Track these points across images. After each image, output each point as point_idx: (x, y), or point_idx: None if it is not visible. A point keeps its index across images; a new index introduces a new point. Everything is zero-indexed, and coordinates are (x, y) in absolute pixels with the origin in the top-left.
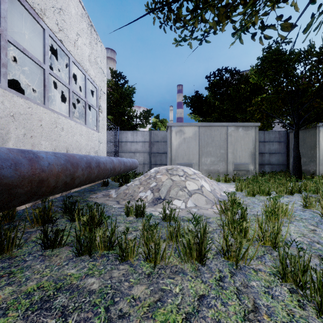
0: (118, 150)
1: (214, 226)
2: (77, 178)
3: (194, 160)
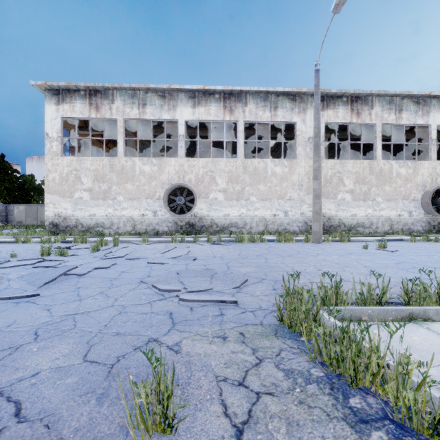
0: (8, 214)
1: None
2: None
3: (24, 219)
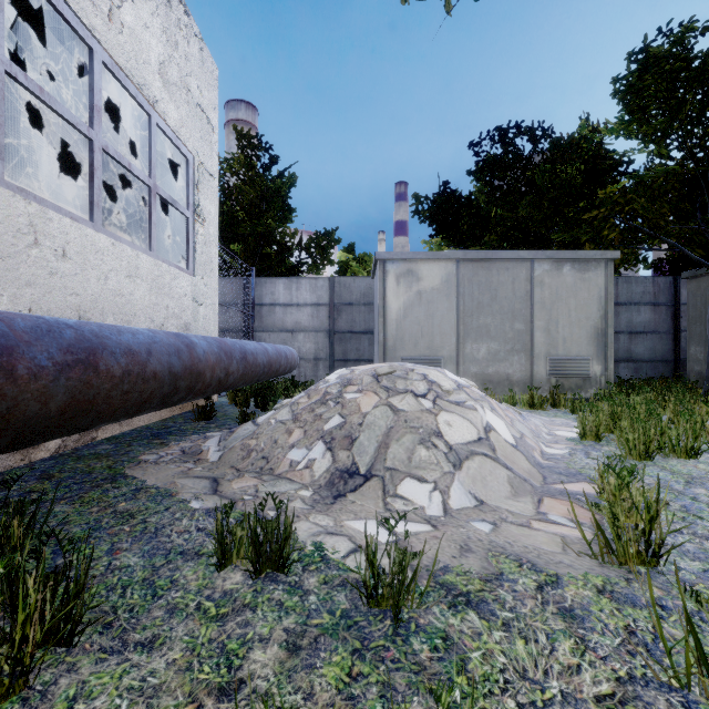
0: (254, 326)
1: (609, 648)
2: None
3: (444, 350)
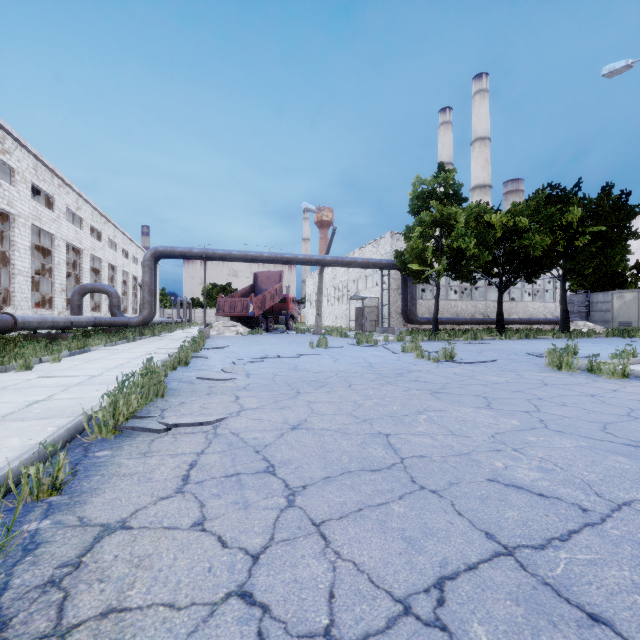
0: (589, 310)
1: None
2: (522, 322)
3: (633, 318)
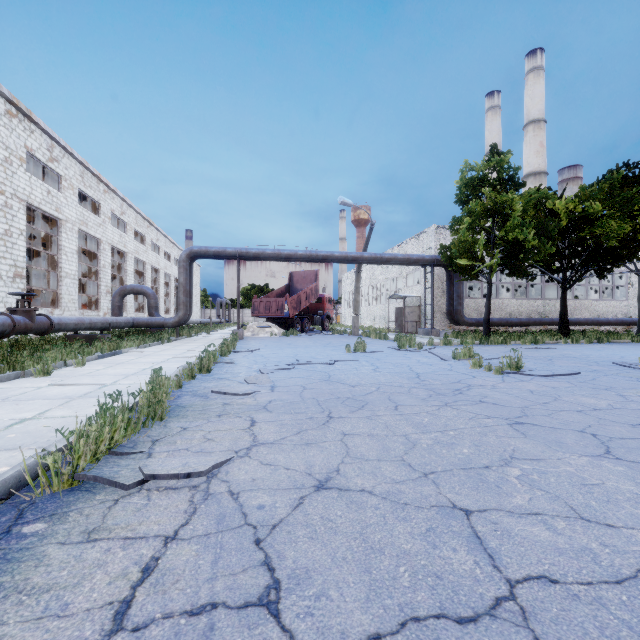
0: None
1: None
2: (588, 323)
3: None
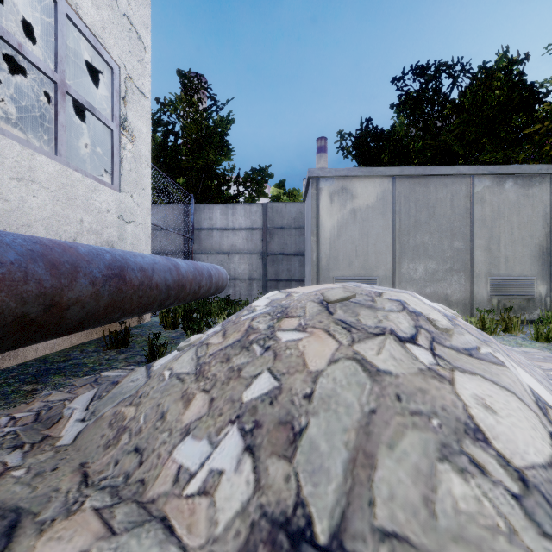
0: (193, 248)
1: None
2: None
3: (379, 269)
